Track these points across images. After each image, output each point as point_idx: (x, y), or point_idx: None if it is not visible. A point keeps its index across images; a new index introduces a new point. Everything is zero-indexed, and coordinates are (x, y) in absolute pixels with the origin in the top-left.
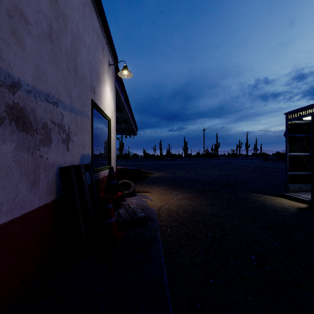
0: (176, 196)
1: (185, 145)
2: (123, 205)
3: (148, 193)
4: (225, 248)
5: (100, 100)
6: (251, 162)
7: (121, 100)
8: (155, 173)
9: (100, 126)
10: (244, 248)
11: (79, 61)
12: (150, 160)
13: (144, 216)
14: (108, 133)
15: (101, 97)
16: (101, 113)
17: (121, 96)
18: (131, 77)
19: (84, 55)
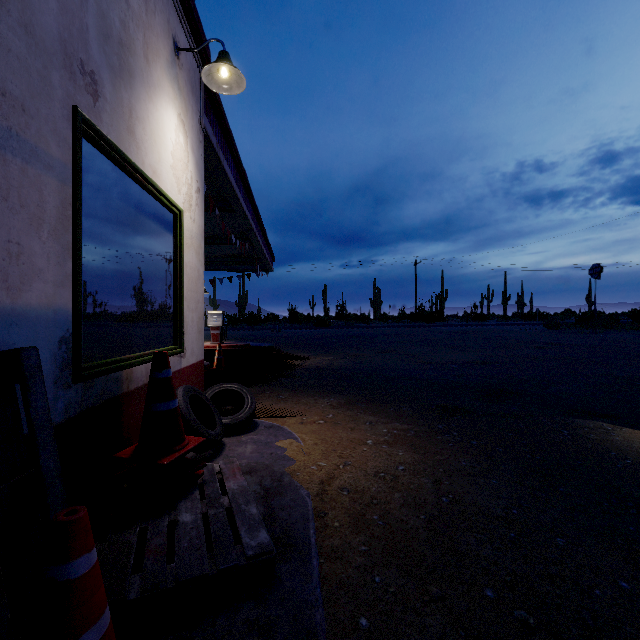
0: (371, 433)
1: (377, 296)
2: (203, 480)
3: (292, 420)
4: None
5: (132, 136)
6: (522, 331)
7: (225, 176)
8: (313, 357)
9: (137, 222)
10: None
11: None
12: (303, 326)
13: (267, 550)
14: (173, 251)
15: (138, 128)
16: (136, 178)
17: (226, 165)
18: (241, 90)
19: None
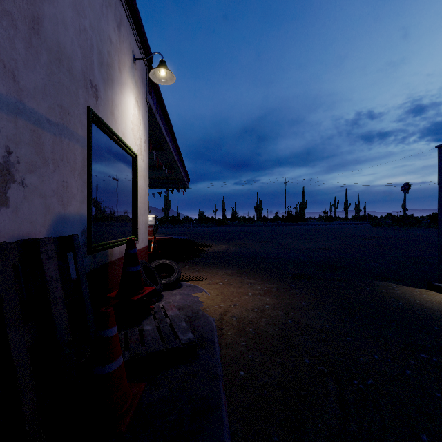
0: (251, 289)
1: (259, 205)
2: (154, 311)
3: (203, 282)
4: (381, 438)
5: (113, 116)
6: (356, 228)
7: (160, 130)
8: (216, 245)
9: (114, 164)
10: (426, 437)
11: (49, 12)
12: (208, 225)
13: (192, 341)
14: (132, 179)
15: (115, 110)
16: (114, 139)
17: (161, 122)
18: (173, 82)
19: (64, 7)
